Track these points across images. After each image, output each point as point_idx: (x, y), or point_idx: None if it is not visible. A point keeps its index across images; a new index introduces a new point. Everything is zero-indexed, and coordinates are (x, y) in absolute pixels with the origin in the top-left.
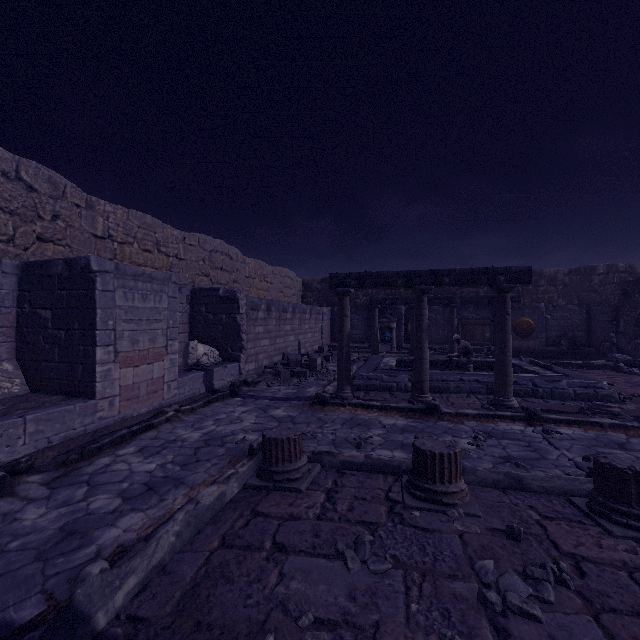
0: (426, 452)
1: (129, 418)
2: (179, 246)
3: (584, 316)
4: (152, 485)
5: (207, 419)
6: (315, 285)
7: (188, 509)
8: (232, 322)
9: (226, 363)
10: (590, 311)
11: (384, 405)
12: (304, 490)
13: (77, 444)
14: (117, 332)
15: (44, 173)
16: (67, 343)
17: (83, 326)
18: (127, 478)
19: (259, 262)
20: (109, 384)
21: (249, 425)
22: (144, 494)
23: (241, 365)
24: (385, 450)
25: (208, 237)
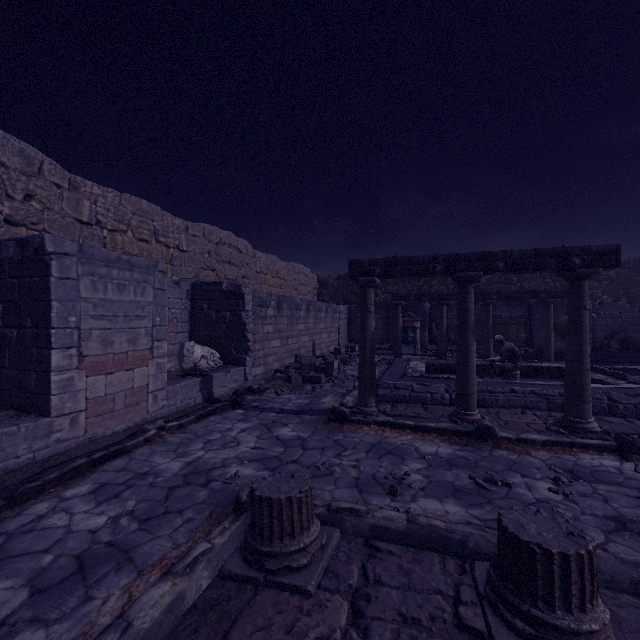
0: (532, 547)
1: (99, 438)
2: (181, 236)
3: (637, 314)
4: (86, 561)
5: (196, 440)
6: (331, 282)
7: None
8: (237, 320)
9: (229, 367)
10: None
11: (420, 425)
12: (314, 591)
13: (16, 479)
14: (82, 331)
15: (14, 145)
16: (19, 345)
17: (36, 323)
18: (56, 544)
19: (271, 257)
20: (71, 397)
21: (246, 451)
22: (65, 582)
23: (247, 369)
24: (431, 499)
25: (214, 228)
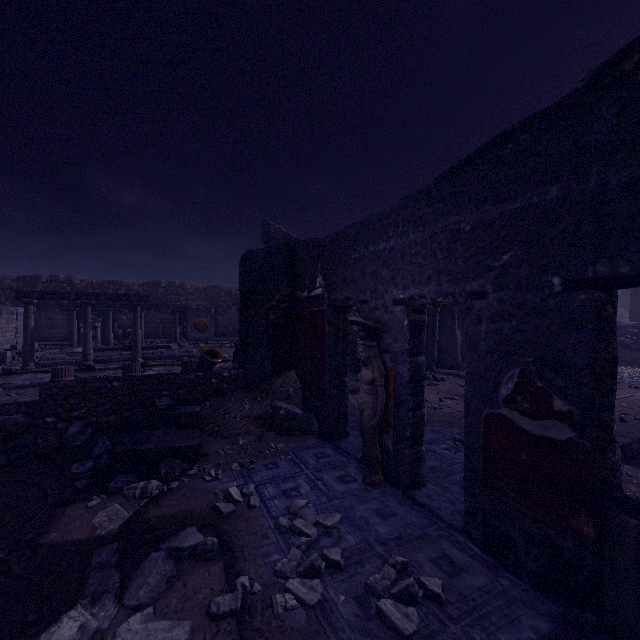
0: (56, 368)
1: None
2: None
3: None
4: None
5: None
6: (8, 283)
7: None
8: None
9: None
10: None
11: None
12: None
13: None
14: None
15: None
16: None
17: None
18: None
19: None
20: None
21: None
22: None
23: None
24: None
25: None
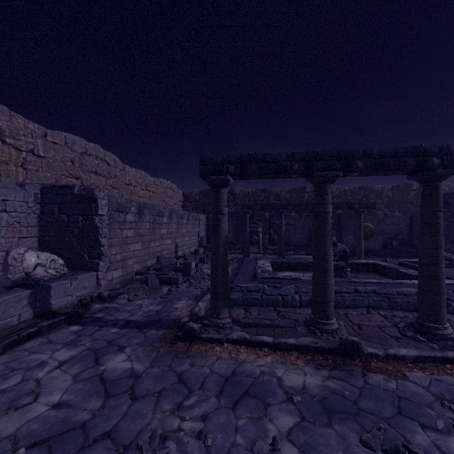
0: None
1: None
2: (37, 141)
3: (408, 222)
4: None
5: None
6: (193, 196)
7: None
8: (89, 224)
9: (79, 273)
10: (413, 218)
11: (279, 342)
12: None
13: None
14: None
15: None
16: None
17: None
18: None
19: (140, 172)
20: None
21: (40, 415)
22: None
23: (100, 274)
24: None
25: (78, 138)
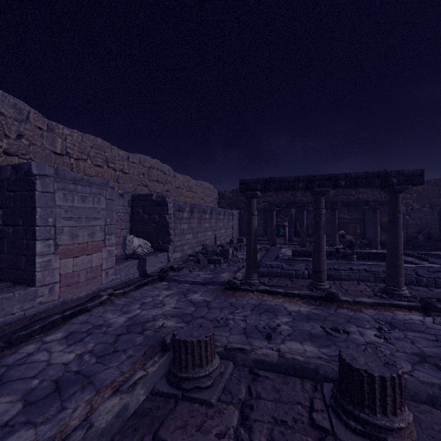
0: (361, 372)
1: (69, 301)
2: (124, 163)
3: (436, 216)
4: (61, 384)
5: (135, 302)
6: (227, 194)
7: (75, 439)
8: (162, 220)
9: (157, 253)
10: None
11: (287, 292)
12: (215, 403)
13: (12, 329)
14: (57, 228)
15: (10, 100)
16: (13, 237)
17: (26, 223)
18: (41, 372)
19: (186, 177)
20: (49, 273)
21: (169, 310)
22: (47, 398)
23: (169, 254)
24: (295, 342)
25: (147, 157)
